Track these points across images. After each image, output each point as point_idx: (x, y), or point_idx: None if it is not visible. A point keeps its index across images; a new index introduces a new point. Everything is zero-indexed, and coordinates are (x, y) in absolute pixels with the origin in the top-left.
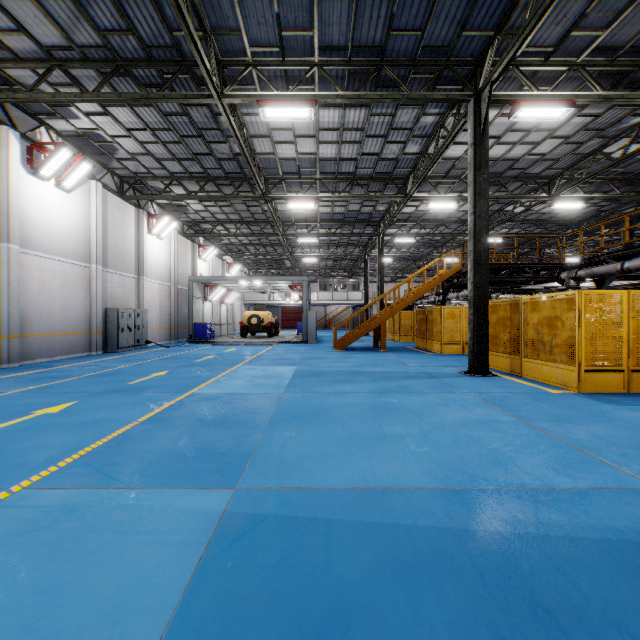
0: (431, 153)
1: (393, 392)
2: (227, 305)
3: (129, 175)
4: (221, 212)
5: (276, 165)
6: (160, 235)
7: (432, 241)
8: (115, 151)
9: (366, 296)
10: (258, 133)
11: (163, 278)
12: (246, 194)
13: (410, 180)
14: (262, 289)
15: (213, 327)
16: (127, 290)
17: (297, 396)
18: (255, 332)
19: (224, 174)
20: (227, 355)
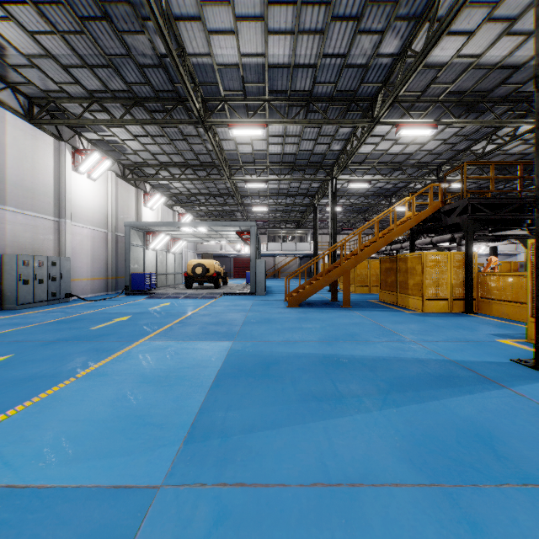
0: (412, 55)
1: (486, 483)
2: (175, 254)
3: (40, 95)
4: (162, 152)
5: (215, 77)
6: (91, 175)
7: (382, 190)
8: (4, 51)
9: (315, 245)
10: (184, 13)
11: (97, 223)
12: (185, 126)
13: (379, 99)
14: (210, 237)
15: (154, 277)
16: (41, 234)
17: (189, 532)
18: (200, 282)
19: (153, 93)
20: (149, 315)
